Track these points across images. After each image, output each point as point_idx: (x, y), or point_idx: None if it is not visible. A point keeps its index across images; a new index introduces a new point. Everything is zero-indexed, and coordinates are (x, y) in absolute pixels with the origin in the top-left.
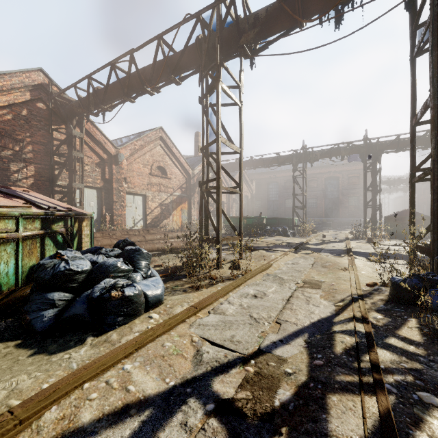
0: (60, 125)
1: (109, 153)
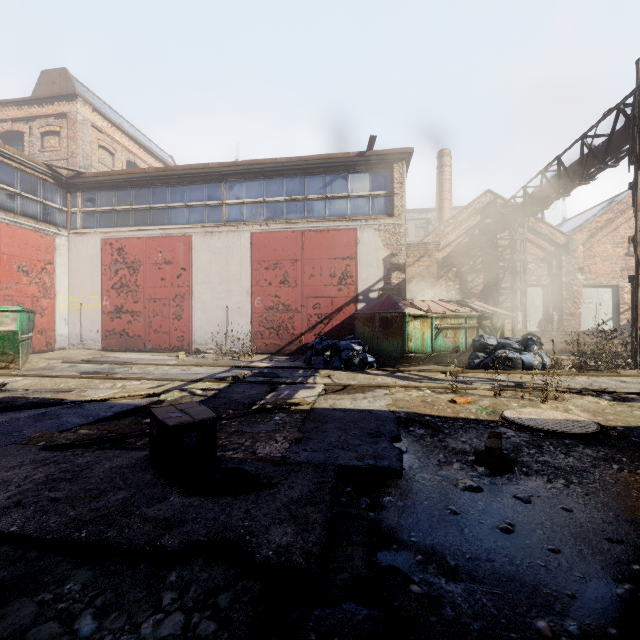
0: (504, 232)
1: (557, 244)
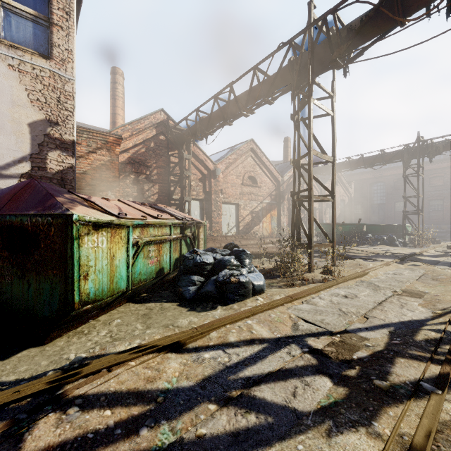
0: (174, 151)
1: (209, 169)
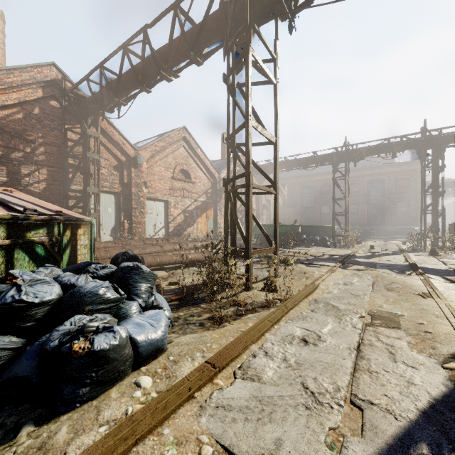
0: (75, 125)
1: (128, 155)
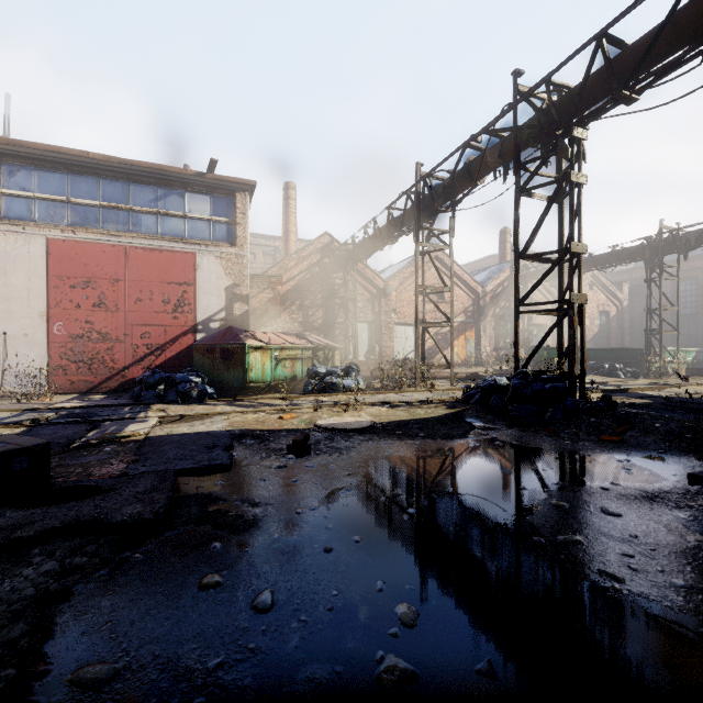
0: (339, 272)
1: (379, 287)
